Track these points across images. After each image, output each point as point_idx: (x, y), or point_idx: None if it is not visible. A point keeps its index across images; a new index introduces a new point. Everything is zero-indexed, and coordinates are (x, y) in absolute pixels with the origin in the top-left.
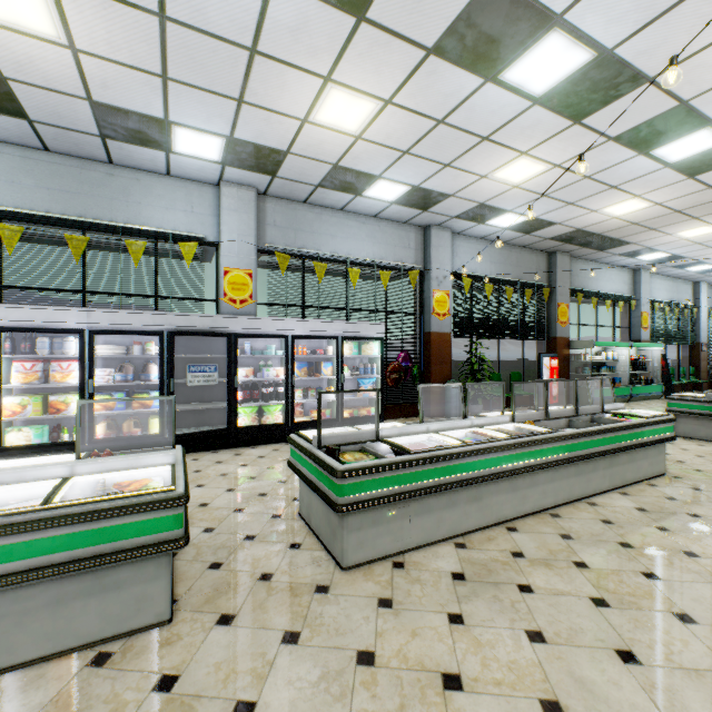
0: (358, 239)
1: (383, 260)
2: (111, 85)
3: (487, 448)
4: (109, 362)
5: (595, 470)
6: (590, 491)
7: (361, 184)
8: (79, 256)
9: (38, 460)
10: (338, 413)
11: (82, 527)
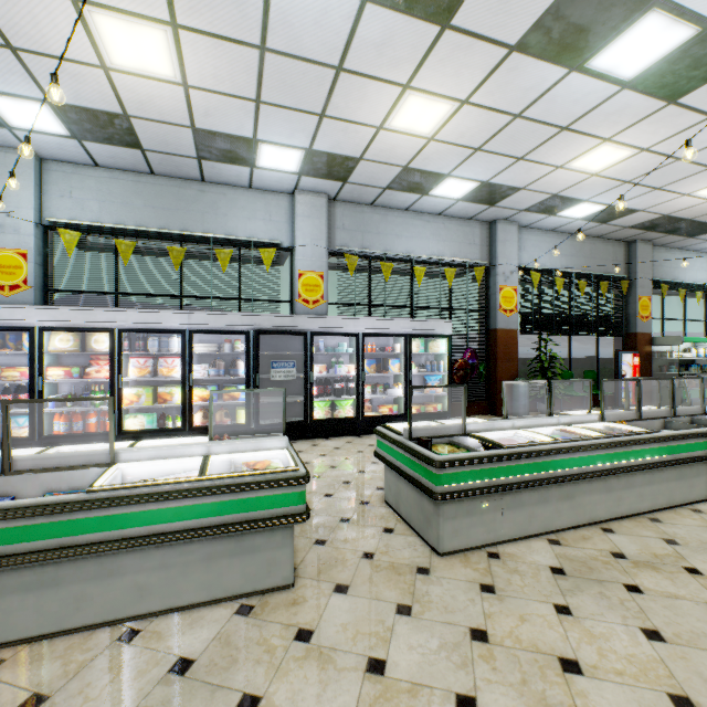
0: (423, 238)
1: (447, 258)
2: (212, 113)
3: (581, 446)
4: (203, 358)
5: (699, 475)
6: (692, 497)
7: (428, 183)
8: (178, 265)
9: (173, 440)
10: (406, 409)
11: (230, 497)
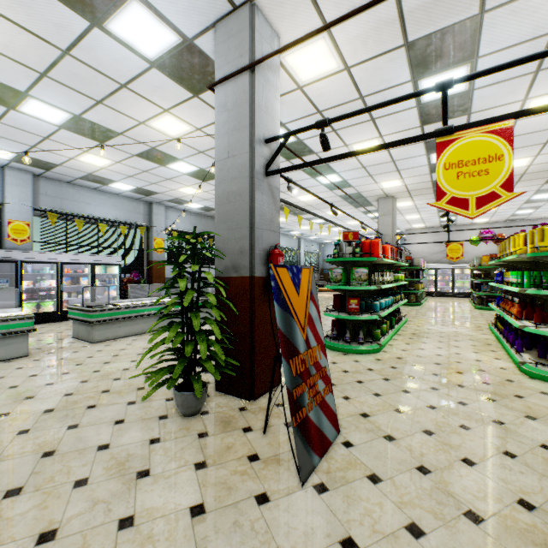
0: (106, 207)
1: (122, 220)
2: None
3: (151, 304)
4: None
5: (200, 314)
6: None
7: (106, 182)
8: None
9: None
10: None
11: (1, 324)
